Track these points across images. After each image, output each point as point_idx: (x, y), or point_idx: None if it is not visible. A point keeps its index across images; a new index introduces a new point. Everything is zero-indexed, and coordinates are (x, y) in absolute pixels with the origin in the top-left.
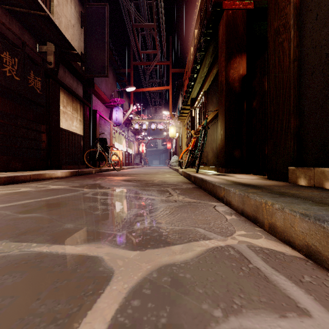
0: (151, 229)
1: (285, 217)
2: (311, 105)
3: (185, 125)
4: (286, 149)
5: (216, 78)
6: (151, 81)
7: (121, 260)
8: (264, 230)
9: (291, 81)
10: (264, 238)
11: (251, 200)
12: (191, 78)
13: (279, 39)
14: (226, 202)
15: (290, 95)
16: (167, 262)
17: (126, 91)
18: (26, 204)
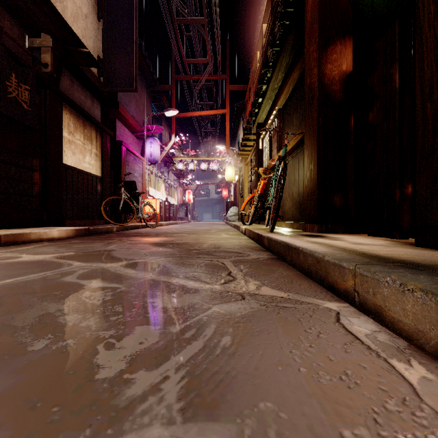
0: None
1: None
2: None
3: (248, 164)
4: None
5: (298, 86)
6: (201, 104)
7: None
8: None
9: None
10: None
11: None
12: (258, 92)
13: None
14: (365, 305)
15: None
16: None
17: (165, 118)
18: None
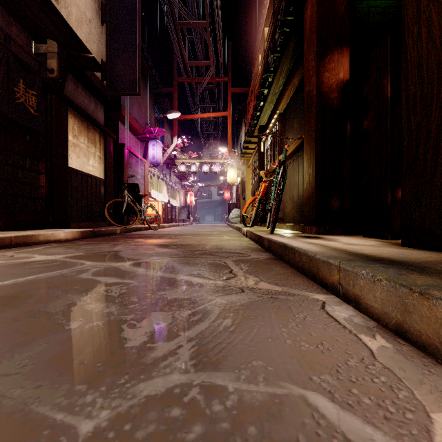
0: (186, 400)
1: None
2: None
3: (250, 166)
4: None
5: (298, 92)
6: (203, 106)
7: None
8: None
9: None
10: None
11: (439, 308)
12: (260, 96)
13: None
14: (347, 296)
15: None
16: None
17: (167, 120)
18: None
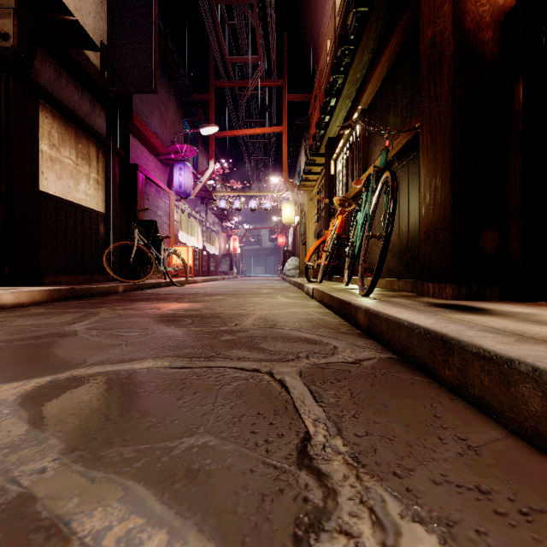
0: None
1: None
2: None
3: (313, 199)
4: None
5: (397, 65)
6: (250, 122)
7: None
8: None
9: None
10: None
11: None
12: (331, 88)
13: None
14: None
15: None
16: None
17: (203, 140)
18: None
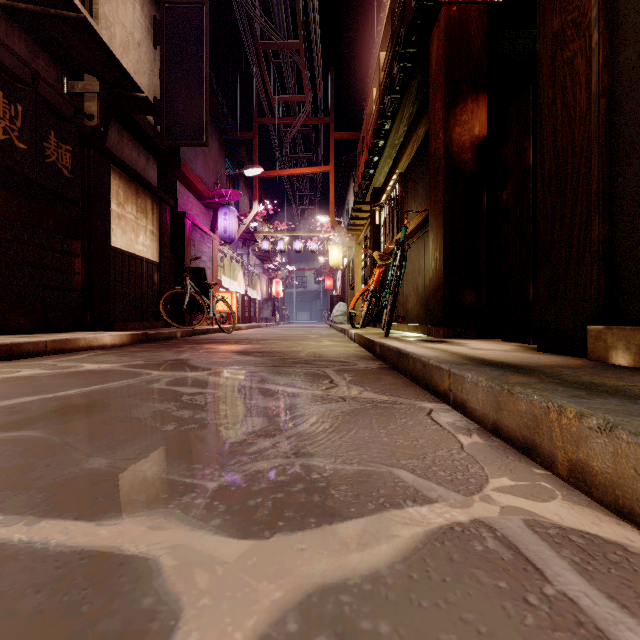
0: (289, 472)
1: (617, 451)
2: (638, 191)
3: (361, 243)
4: (581, 288)
5: (423, 146)
6: (295, 157)
7: (206, 570)
8: (555, 475)
9: (593, 141)
10: (563, 500)
11: (520, 402)
12: (373, 148)
13: (565, 52)
14: (456, 402)
15: (590, 171)
16: (326, 579)
17: (244, 177)
18: (19, 407)
